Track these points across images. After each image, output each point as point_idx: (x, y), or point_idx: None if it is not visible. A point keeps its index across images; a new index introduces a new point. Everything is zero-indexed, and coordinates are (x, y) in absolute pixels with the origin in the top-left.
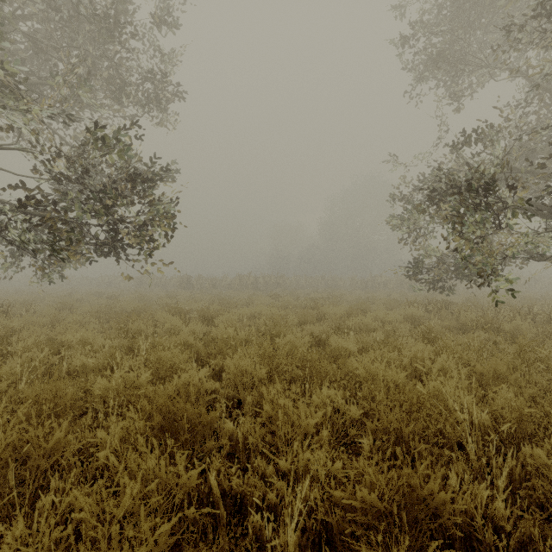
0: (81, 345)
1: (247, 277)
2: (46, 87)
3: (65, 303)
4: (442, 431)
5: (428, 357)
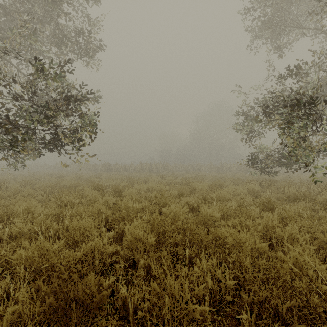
0: (25, 213)
1: (145, 164)
2: (15, 42)
3: (26, 181)
4: (307, 300)
5: (276, 225)
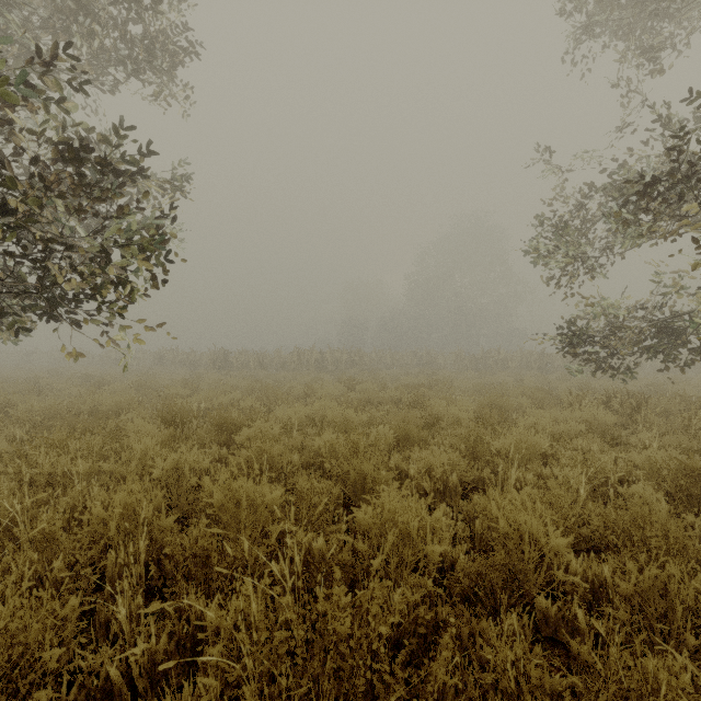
0: None
1: (309, 352)
2: None
3: None
4: None
5: None
